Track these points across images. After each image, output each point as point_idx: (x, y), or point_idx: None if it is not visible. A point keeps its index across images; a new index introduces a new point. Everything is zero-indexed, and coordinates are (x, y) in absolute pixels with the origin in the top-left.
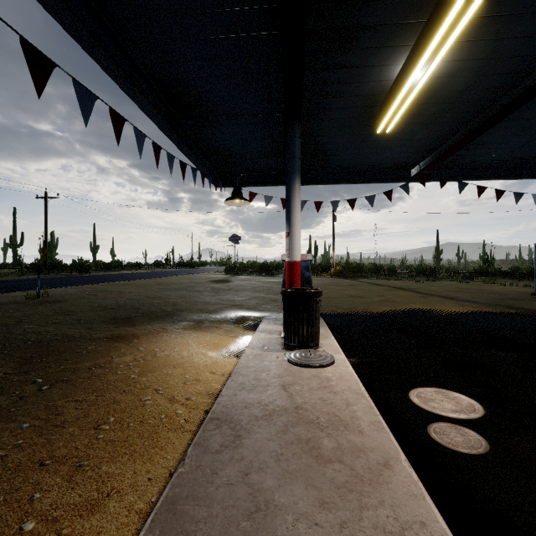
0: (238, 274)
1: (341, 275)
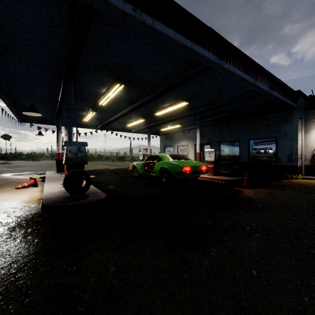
0: (11, 160)
1: None
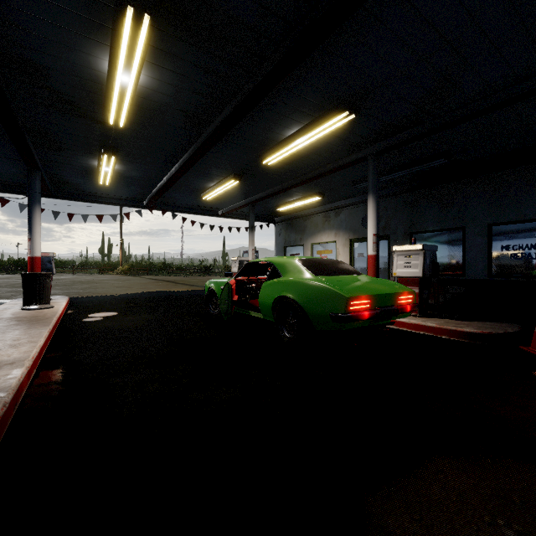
0: None
1: (129, 272)
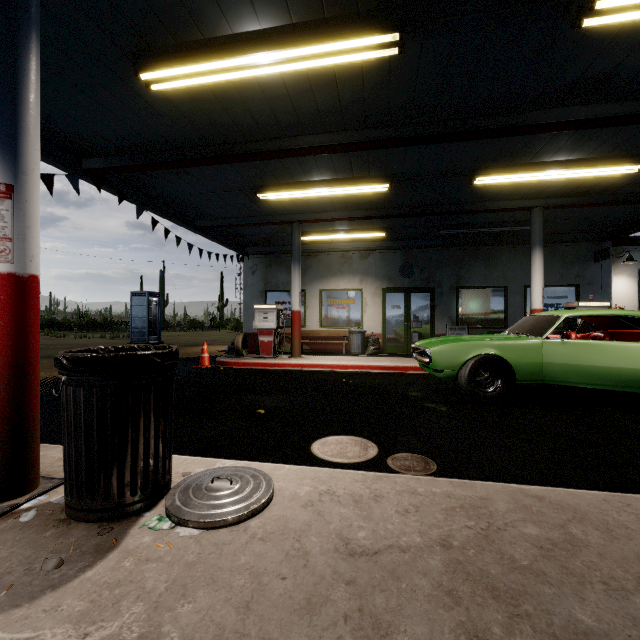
0: None
1: None
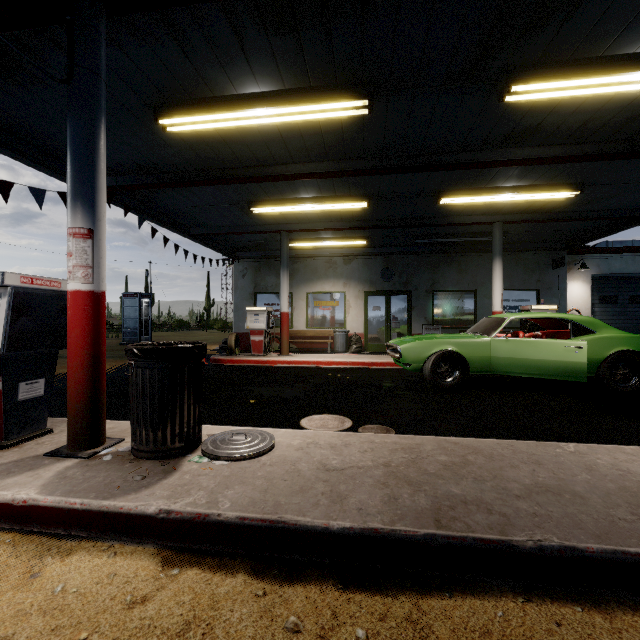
0: None
1: None
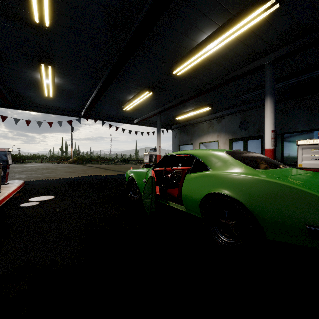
0: None
1: (76, 162)
